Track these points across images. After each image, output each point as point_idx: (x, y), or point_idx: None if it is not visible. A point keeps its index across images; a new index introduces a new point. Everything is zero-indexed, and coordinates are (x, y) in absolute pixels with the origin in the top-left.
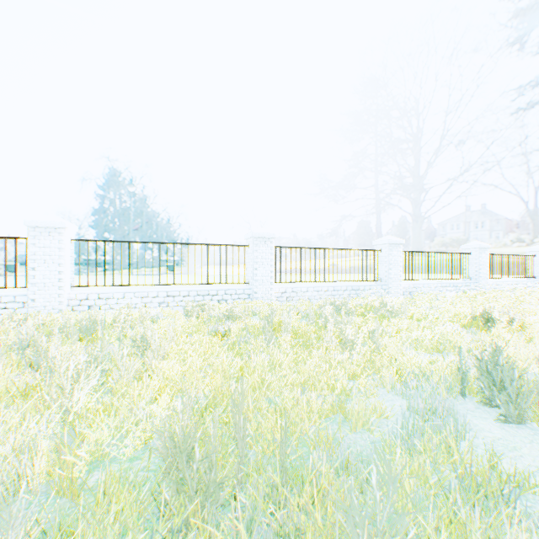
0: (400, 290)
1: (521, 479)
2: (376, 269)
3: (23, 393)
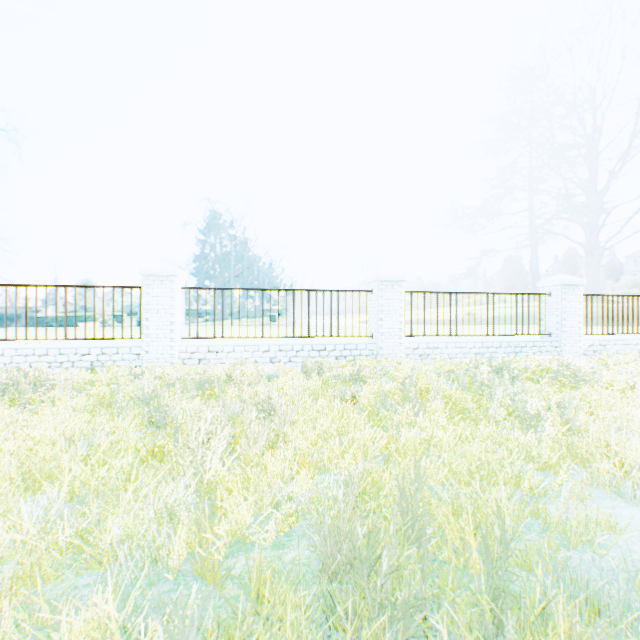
0: (579, 348)
1: None
2: (541, 320)
3: (153, 453)
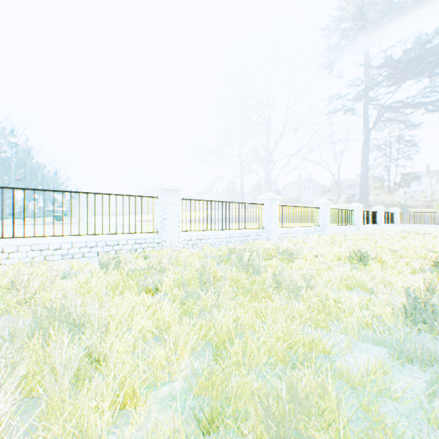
0: (277, 235)
1: None
2: (259, 219)
3: None
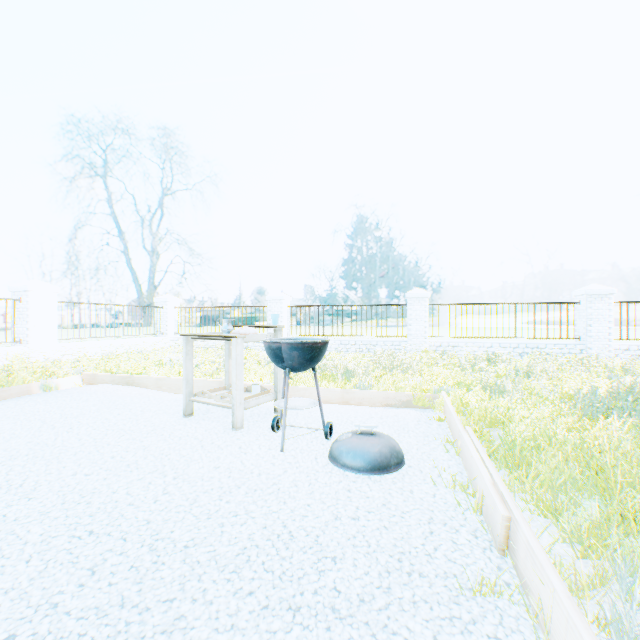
0: None
1: None
2: None
3: None
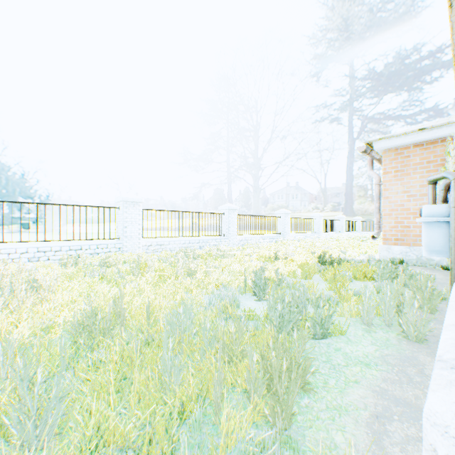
0: (236, 242)
1: (251, 316)
2: (220, 227)
3: None
